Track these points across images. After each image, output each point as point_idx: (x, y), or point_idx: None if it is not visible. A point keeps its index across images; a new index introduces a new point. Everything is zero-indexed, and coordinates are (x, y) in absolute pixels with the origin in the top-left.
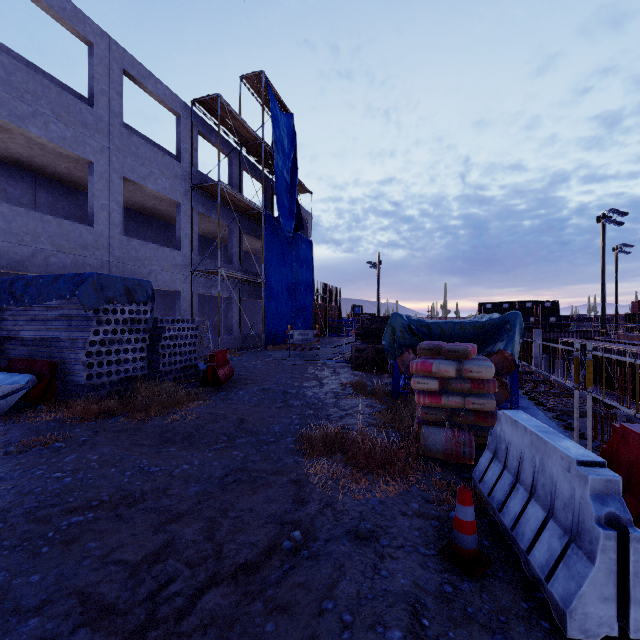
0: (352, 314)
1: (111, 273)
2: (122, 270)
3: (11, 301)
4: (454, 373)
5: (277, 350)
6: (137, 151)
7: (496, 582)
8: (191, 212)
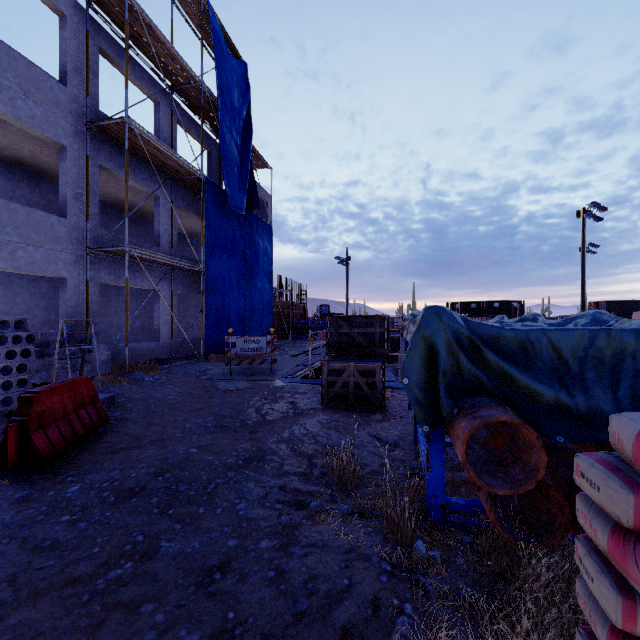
0: (319, 314)
1: None
2: None
3: None
4: None
5: (221, 361)
6: None
7: None
8: (85, 163)
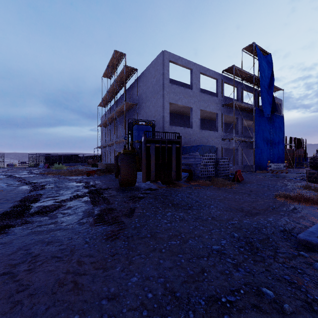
0: (317, 155)
1: (196, 143)
2: (199, 141)
3: None
4: None
5: (261, 173)
6: (204, 99)
7: None
8: (221, 115)
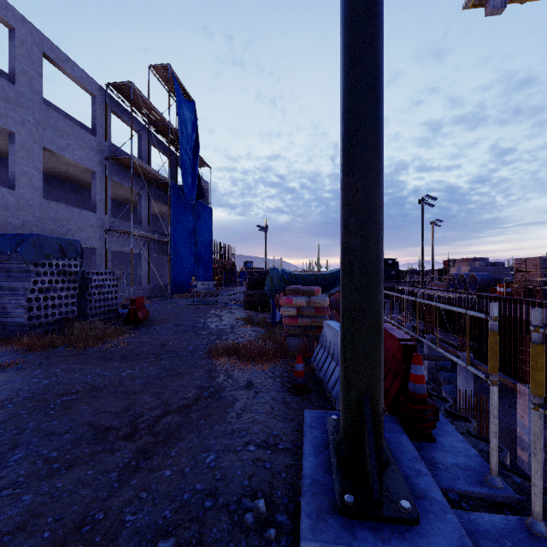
0: (244, 268)
1: (31, 231)
2: (42, 229)
3: None
4: (305, 304)
5: (182, 298)
6: (56, 125)
7: (312, 397)
8: (105, 180)
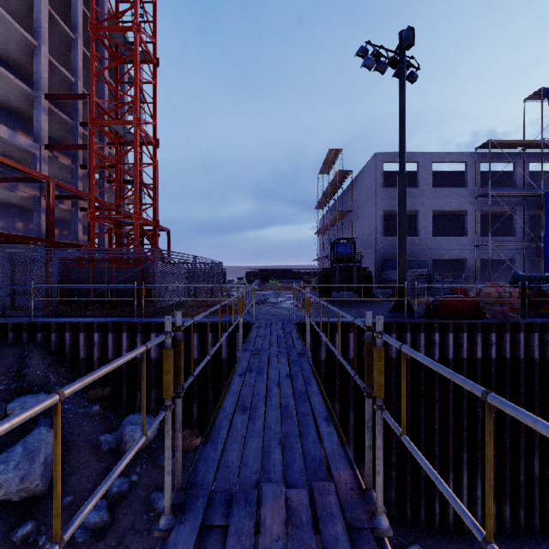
0: None
1: (426, 254)
2: (431, 252)
3: (389, 269)
4: (478, 290)
5: None
6: (439, 195)
7: None
8: (474, 213)
